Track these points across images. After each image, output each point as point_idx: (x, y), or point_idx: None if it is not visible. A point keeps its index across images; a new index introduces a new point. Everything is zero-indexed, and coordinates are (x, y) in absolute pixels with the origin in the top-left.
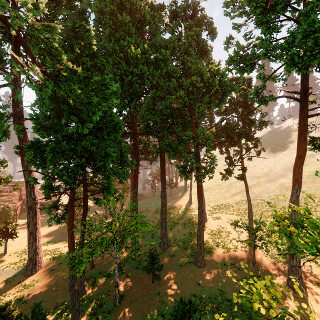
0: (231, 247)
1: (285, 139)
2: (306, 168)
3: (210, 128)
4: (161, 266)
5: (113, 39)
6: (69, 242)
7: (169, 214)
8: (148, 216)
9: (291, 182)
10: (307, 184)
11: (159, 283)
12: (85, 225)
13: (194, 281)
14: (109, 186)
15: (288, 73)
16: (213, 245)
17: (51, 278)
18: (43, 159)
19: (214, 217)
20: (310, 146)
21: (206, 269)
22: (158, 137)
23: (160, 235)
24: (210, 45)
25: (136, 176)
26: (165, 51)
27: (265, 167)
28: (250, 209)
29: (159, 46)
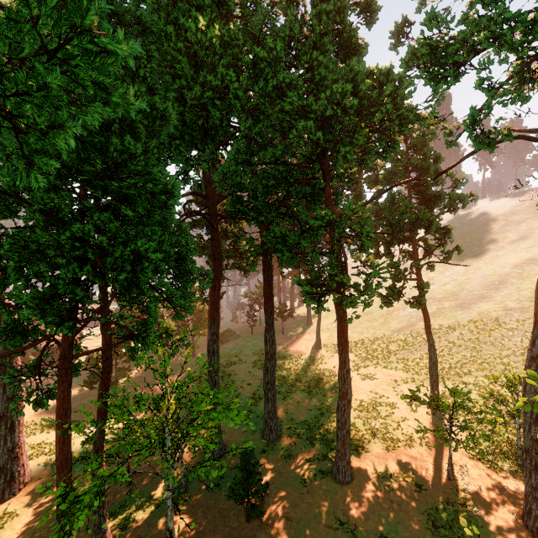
0: (400, 438)
1: (481, 233)
2: (526, 283)
3: (365, 205)
4: (265, 487)
5: (165, 17)
6: (57, 454)
7: (279, 369)
8: (241, 372)
9: (500, 309)
10: (531, 312)
11: (260, 523)
12: (106, 405)
13: (332, 516)
14: (147, 328)
15: (533, 85)
16: (366, 434)
17: (41, 509)
18: (4, 266)
19: (363, 374)
20: (528, 244)
21: (356, 487)
22: (259, 223)
23: (264, 414)
24: (363, 40)
25: (216, 301)
26: (274, 42)
27: (450, 282)
28: (433, 362)
29: (260, 31)
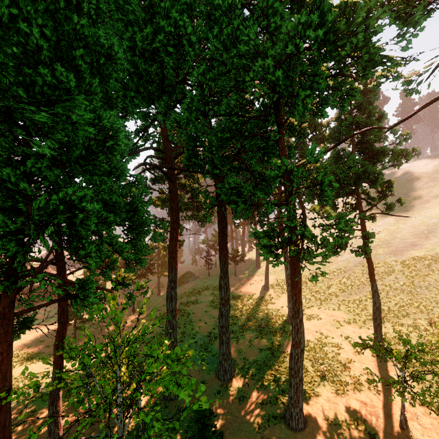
0: (348, 381)
1: (406, 189)
2: None
3: None
4: (220, 437)
5: None
6: None
7: (233, 309)
8: (198, 312)
9: (431, 255)
10: None
11: None
12: (62, 356)
13: None
14: (86, 287)
15: None
16: (315, 376)
17: None
18: None
19: (309, 314)
20: None
21: (309, 435)
22: (214, 177)
23: (218, 355)
24: None
25: (174, 250)
26: None
27: (382, 231)
28: (377, 306)
29: None
